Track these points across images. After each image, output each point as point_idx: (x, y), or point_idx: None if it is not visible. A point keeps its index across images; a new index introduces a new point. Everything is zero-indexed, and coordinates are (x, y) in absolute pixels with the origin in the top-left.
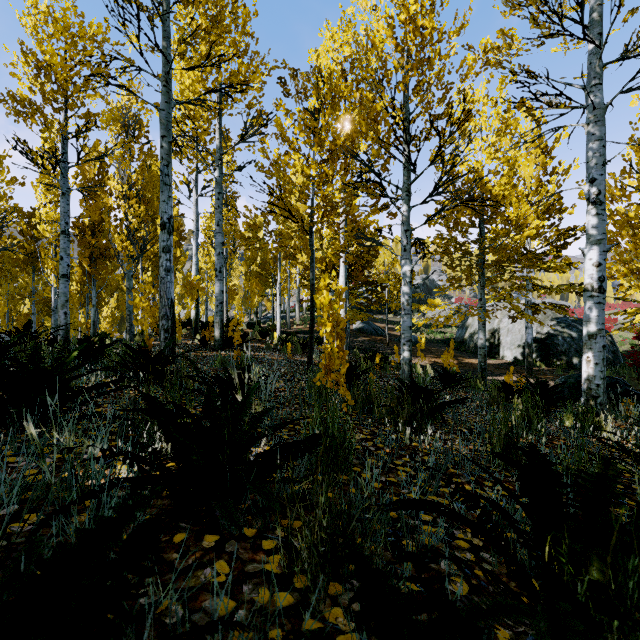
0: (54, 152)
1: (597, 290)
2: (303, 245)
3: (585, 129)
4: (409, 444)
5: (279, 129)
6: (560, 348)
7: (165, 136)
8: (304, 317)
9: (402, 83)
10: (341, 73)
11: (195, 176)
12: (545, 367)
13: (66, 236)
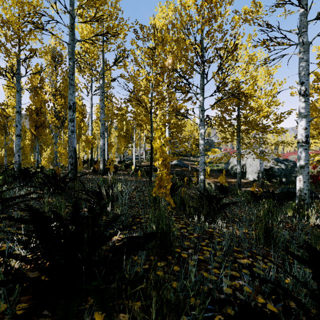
0: (12, 68)
1: (305, 142)
2: (146, 118)
3: (298, 55)
4: (207, 230)
5: (133, 56)
6: (276, 173)
7: (71, 58)
8: (147, 158)
9: (200, 29)
10: (167, 29)
11: (90, 84)
12: (269, 183)
13: (19, 114)
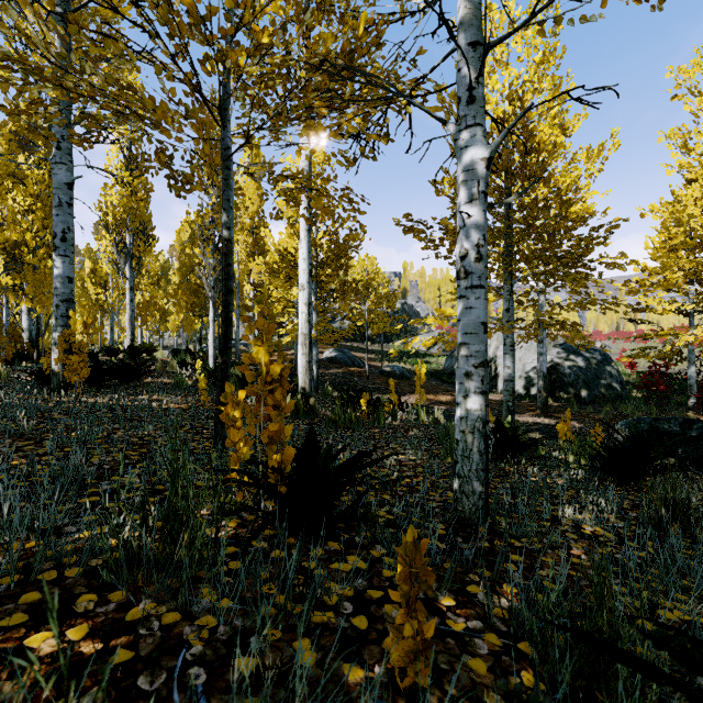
0: None
1: None
2: (194, 126)
3: None
4: None
5: None
6: (567, 379)
7: None
8: None
9: None
10: None
11: None
12: (553, 402)
13: None
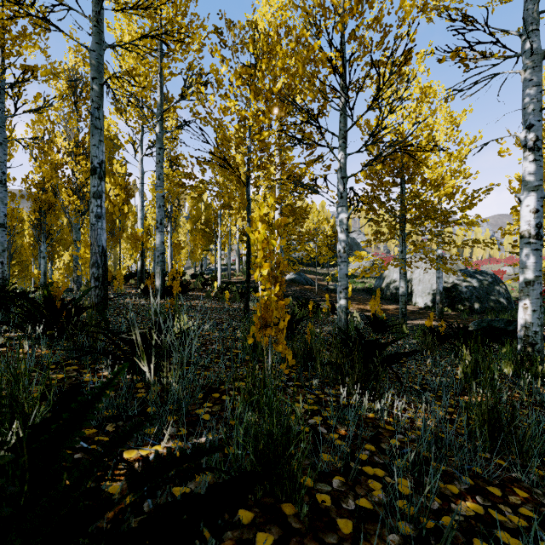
0: None
1: (535, 237)
2: (239, 194)
3: (522, 75)
4: (365, 416)
5: (215, 75)
6: (464, 295)
7: (96, 78)
8: (243, 269)
9: (340, 23)
10: (277, 36)
11: (140, 137)
12: (451, 312)
13: (3, 186)
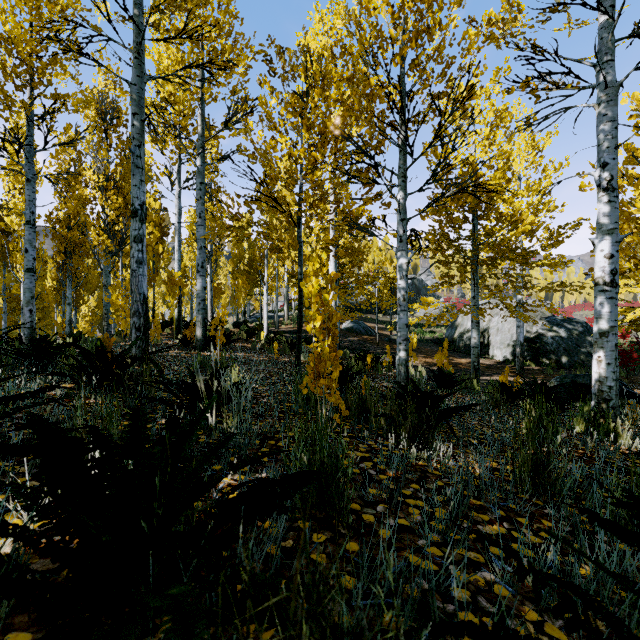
0: (17, 134)
1: (609, 284)
2: (290, 236)
3: (596, 110)
4: (415, 463)
5: (264, 109)
6: (549, 347)
7: (137, 113)
8: (293, 316)
9: (399, 55)
10: (331, 57)
11: (177, 168)
12: (535, 366)
13: (31, 227)
